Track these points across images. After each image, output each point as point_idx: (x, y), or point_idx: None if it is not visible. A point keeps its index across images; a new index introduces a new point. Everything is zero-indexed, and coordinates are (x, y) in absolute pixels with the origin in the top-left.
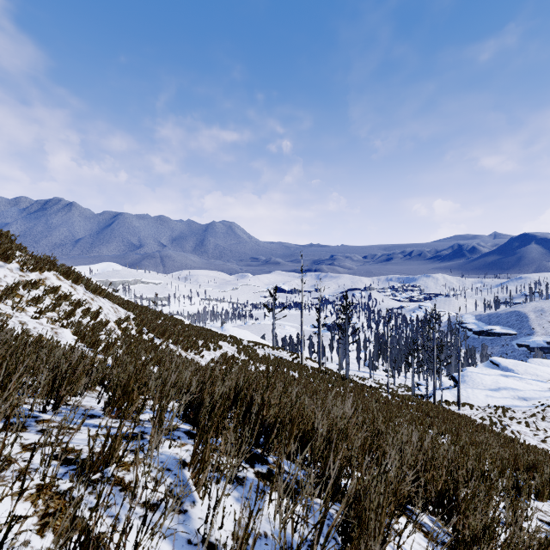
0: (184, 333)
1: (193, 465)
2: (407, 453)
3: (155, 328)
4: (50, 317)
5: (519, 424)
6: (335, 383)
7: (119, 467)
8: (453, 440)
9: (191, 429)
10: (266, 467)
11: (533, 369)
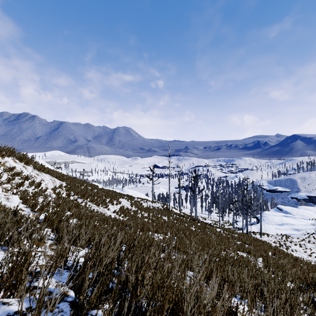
0: (97, 194)
1: None
2: None
3: (78, 192)
4: (5, 187)
5: (295, 246)
6: (189, 223)
7: None
8: (265, 265)
9: (78, 296)
10: None
11: (301, 212)
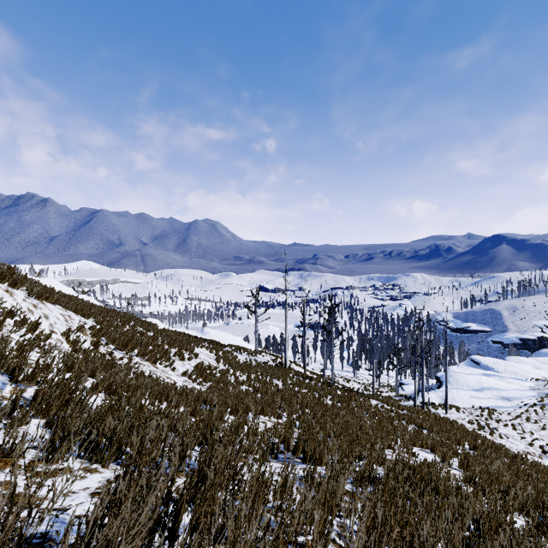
0: (153, 341)
1: None
2: None
3: (116, 339)
4: None
5: (506, 427)
6: (322, 392)
7: None
8: (468, 477)
9: None
10: None
11: (512, 367)
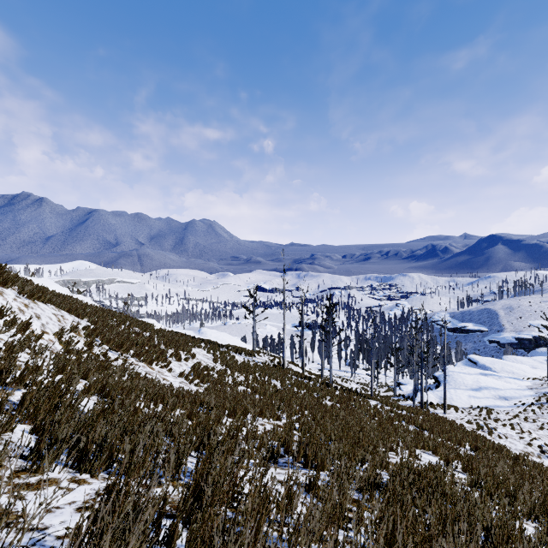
0: (149, 342)
1: None
2: None
3: (111, 339)
4: None
5: (504, 427)
6: (321, 393)
7: None
8: (474, 481)
9: None
10: None
11: (509, 366)
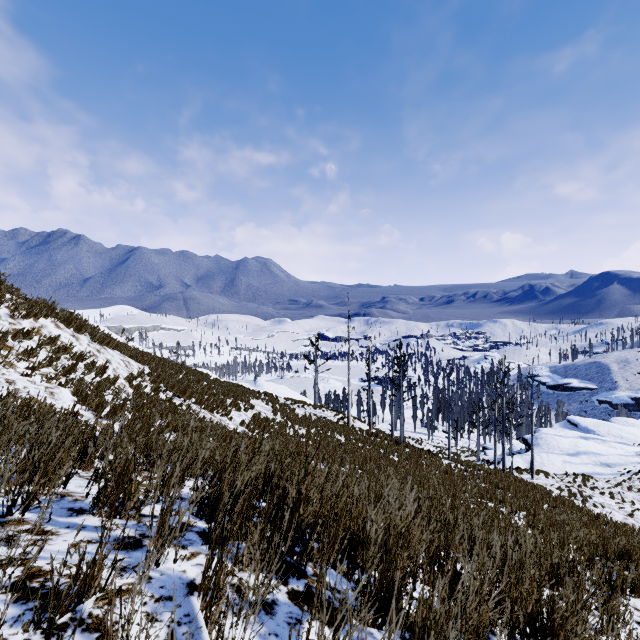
0: (209, 390)
1: (204, 591)
2: (488, 565)
3: (175, 385)
4: (45, 374)
5: (602, 496)
6: (388, 449)
7: (100, 601)
8: (529, 521)
9: (207, 527)
10: (304, 581)
11: (617, 429)
